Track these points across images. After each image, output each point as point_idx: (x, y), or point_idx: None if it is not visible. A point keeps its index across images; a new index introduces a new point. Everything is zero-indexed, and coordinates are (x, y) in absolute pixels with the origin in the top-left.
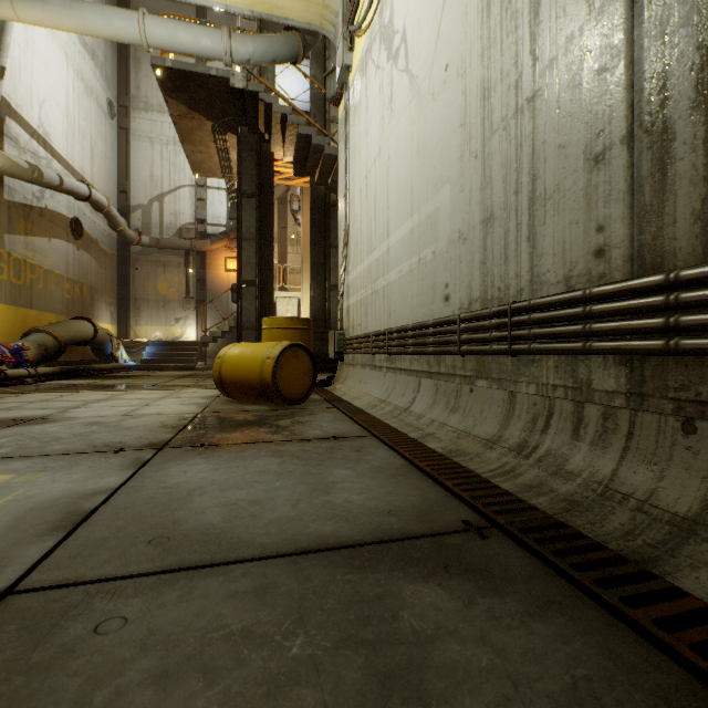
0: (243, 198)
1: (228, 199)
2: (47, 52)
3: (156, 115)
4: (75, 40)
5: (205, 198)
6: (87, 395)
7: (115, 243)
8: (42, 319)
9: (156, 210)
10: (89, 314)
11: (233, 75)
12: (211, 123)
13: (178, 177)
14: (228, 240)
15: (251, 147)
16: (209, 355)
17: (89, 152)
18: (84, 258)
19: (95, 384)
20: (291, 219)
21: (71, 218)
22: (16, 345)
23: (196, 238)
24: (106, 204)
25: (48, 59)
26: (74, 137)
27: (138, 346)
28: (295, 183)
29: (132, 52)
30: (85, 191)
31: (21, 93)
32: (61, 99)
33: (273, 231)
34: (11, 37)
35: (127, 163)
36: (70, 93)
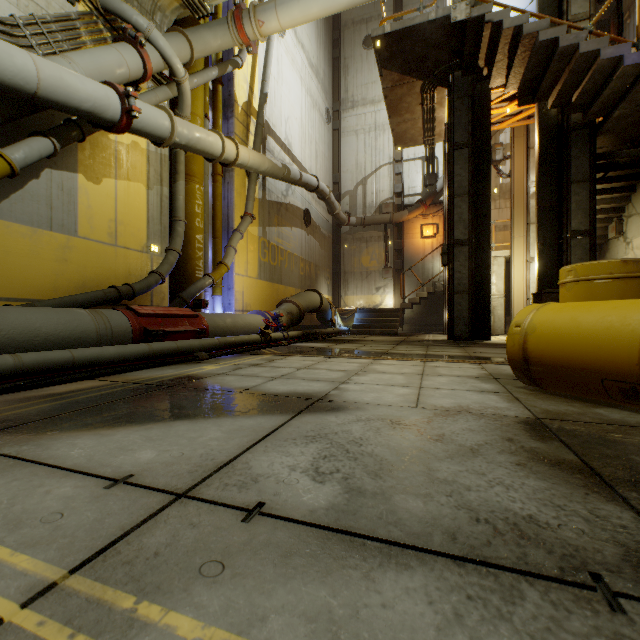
0: (454, 151)
1: (423, 167)
2: (289, 79)
3: (360, 109)
4: (306, 64)
5: (401, 172)
6: (338, 362)
7: (330, 228)
8: (287, 292)
9: (360, 193)
10: (314, 287)
11: (454, 9)
12: (421, 82)
13: (378, 159)
14: (424, 207)
15: (463, 93)
16: (405, 321)
17: (314, 154)
18: (311, 241)
19: (332, 348)
20: (492, 172)
21: (303, 210)
22: (275, 313)
23: (393, 211)
24: (327, 192)
25: (290, 84)
26: (305, 144)
27: (348, 313)
28: (506, 124)
29: (341, 63)
30: (315, 183)
31: (275, 115)
32: (297, 114)
33: (488, 180)
34: (270, 68)
35: (338, 158)
36: (302, 108)
